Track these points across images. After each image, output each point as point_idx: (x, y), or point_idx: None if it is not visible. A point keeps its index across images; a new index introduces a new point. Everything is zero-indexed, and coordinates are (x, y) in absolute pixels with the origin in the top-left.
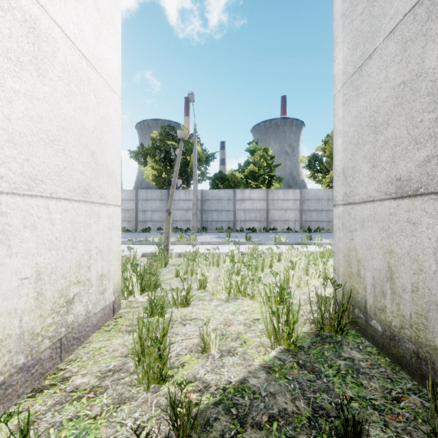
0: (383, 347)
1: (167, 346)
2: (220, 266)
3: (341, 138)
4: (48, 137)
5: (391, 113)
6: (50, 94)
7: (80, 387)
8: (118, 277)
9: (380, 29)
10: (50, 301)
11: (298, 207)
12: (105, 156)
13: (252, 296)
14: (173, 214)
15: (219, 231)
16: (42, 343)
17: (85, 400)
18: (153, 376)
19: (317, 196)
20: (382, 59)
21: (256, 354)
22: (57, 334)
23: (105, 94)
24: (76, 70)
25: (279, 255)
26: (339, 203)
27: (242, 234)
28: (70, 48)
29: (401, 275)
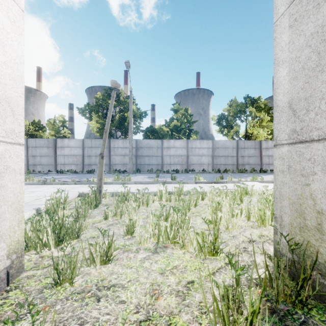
0: None
1: None
2: (149, 205)
3: (286, 67)
4: None
5: None
6: None
7: None
8: (17, 233)
9: None
10: None
11: (211, 154)
12: None
13: (182, 245)
14: (113, 159)
15: (150, 172)
16: None
17: None
18: None
19: (225, 145)
20: None
21: None
22: None
23: None
24: None
25: (202, 194)
26: (282, 142)
27: (168, 174)
28: None
29: None
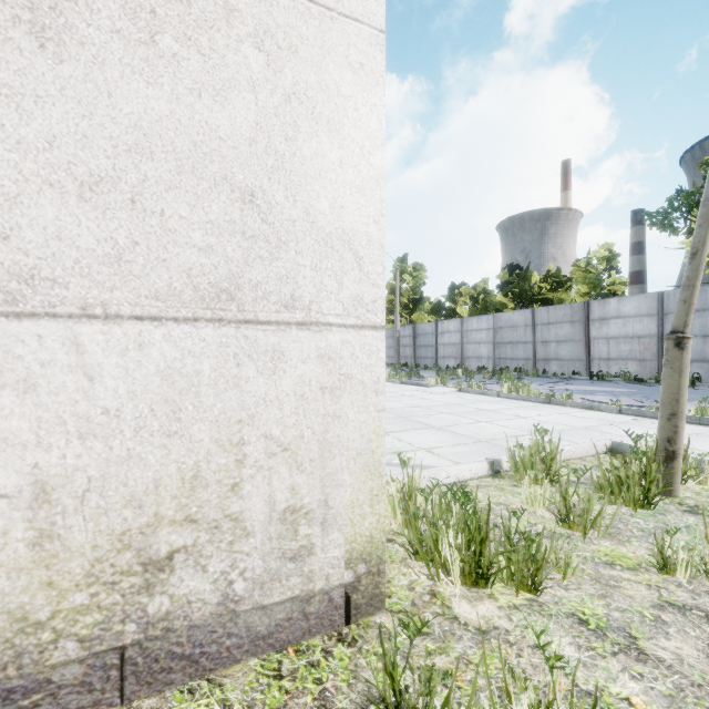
0: None
1: None
2: None
3: None
4: (76, 179)
5: None
6: (86, 78)
7: None
8: (369, 521)
9: None
10: (84, 554)
11: None
12: (306, 198)
13: None
14: None
15: None
16: (57, 647)
17: None
18: None
19: None
20: None
21: None
22: (108, 634)
23: (310, 36)
24: (185, 0)
25: None
26: None
27: None
28: None
29: None
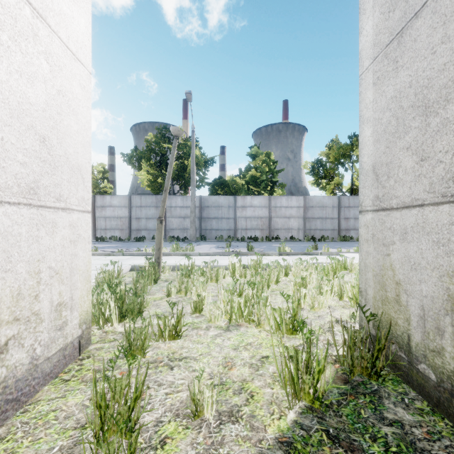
0: (439, 403)
1: (140, 415)
2: (219, 282)
3: (370, 127)
4: None
5: (452, 85)
6: None
7: None
8: (86, 304)
9: None
10: None
11: (302, 215)
12: (65, 145)
13: (258, 323)
14: (169, 222)
15: (219, 240)
16: None
17: None
18: None
19: (322, 203)
20: (438, 13)
21: (268, 419)
22: None
23: (66, 63)
24: (13, 16)
25: (286, 268)
26: (367, 209)
27: (243, 243)
28: None
29: None
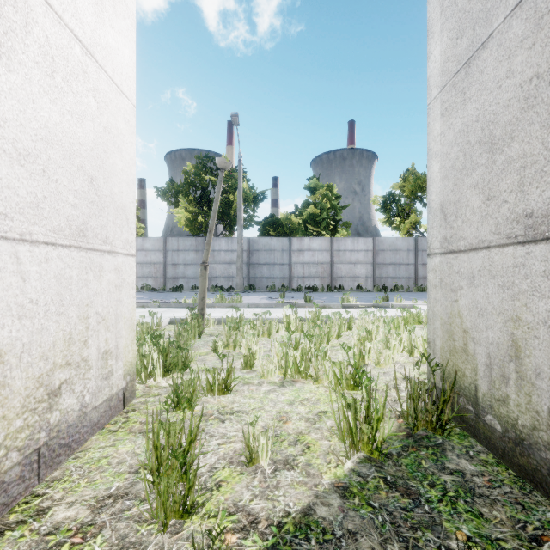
0: (504, 454)
1: (196, 458)
2: (271, 336)
3: (438, 163)
4: (16, 149)
5: (516, 122)
6: (21, 86)
7: (62, 525)
8: (130, 354)
9: (499, 5)
10: (20, 394)
11: (371, 260)
12: (110, 184)
13: (315, 378)
14: (212, 269)
15: (270, 290)
16: (6, 459)
17: (66, 548)
18: (173, 506)
19: (395, 245)
20: (503, 46)
21: (324, 467)
22: (32, 442)
23: (111, 98)
24: (65, 56)
25: (349, 321)
26: (435, 252)
27: (300, 294)
28: (55, 23)
29: (533, 353)
